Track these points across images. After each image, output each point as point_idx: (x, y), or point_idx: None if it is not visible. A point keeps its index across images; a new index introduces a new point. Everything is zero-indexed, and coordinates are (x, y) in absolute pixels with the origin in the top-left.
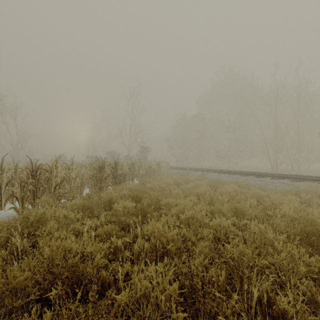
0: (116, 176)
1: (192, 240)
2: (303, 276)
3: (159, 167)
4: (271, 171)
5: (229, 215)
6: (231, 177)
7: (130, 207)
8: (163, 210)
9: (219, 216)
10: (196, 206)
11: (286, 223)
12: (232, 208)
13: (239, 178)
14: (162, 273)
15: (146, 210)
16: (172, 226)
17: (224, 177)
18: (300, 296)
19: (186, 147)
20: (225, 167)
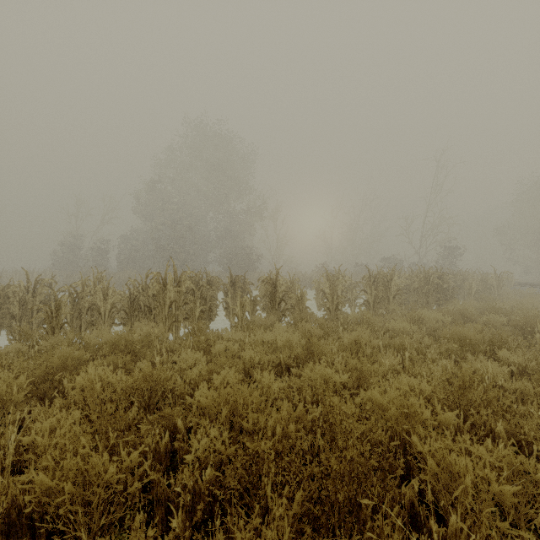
0: (440, 291)
1: None
2: None
3: (501, 281)
4: None
5: None
6: None
7: (504, 321)
8: None
9: None
10: None
11: None
12: None
13: None
14: None
15: (532, 324)
16: None
17: None
18: None
19: None
20: None
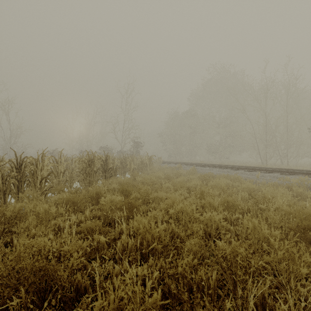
0: (106, 170)
1: (181, 236)
2: (303, 278)
3: (151, 161)
4: (261, 165)
5: (221, 209)
6: (222, 171)
7: (118, 201)
8: (152, 204)
9: (210, 210)
10: (186, 200)
11: (281, 218)
12: (224, 202)
13: (230, 172)
14: (145, 275)
15: (133, 204)
16: (161, 221)
17: (215, 171)
18: (302, 303)
19: (178, 143)
20: (216, 162)
